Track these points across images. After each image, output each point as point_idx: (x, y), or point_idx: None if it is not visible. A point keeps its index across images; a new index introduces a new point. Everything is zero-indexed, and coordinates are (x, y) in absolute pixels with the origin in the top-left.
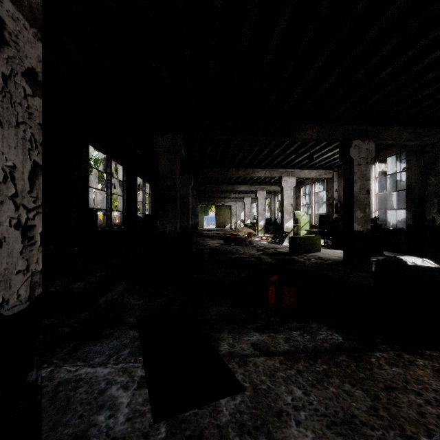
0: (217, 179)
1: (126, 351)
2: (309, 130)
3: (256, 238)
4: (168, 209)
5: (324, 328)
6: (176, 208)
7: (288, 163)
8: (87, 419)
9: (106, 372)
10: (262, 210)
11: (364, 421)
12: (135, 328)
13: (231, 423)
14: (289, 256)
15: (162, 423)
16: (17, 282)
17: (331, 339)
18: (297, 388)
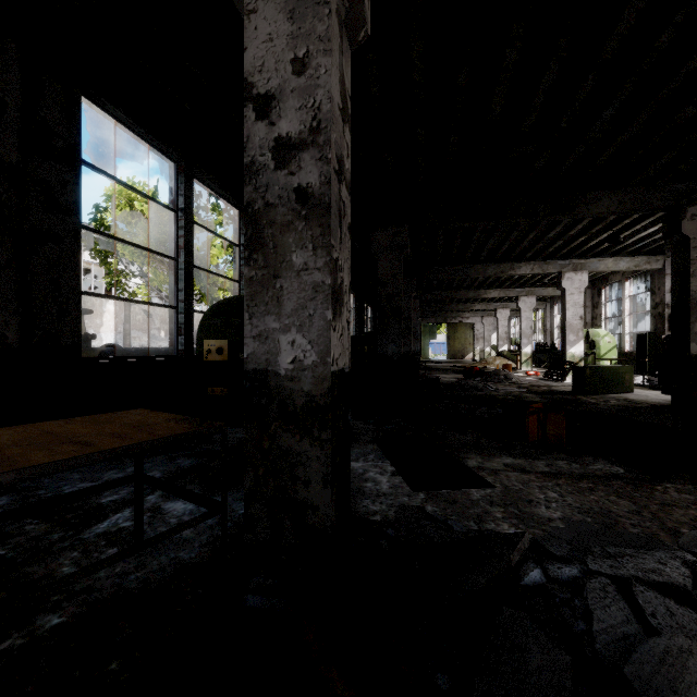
0: (452, 282)
1: (371, 456)
2: (604, 200)
3: (517, 373)
4: (390, 325)
5: (601, 462)
6: (400, 324)
7: (574, 249)
8: (358, 483)
9: (360, 465)
10: (528, 329)
11: (621, 515)
12: (373, 444)
13: (482, 500)
14: (572, 396)
15: (420, 492)
16: (347, 354)
17: (608, 470)
18: (552, 492)
